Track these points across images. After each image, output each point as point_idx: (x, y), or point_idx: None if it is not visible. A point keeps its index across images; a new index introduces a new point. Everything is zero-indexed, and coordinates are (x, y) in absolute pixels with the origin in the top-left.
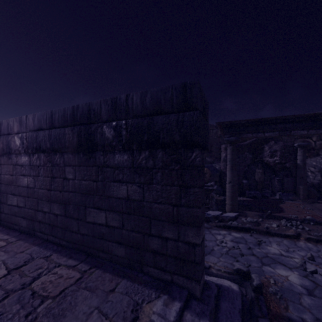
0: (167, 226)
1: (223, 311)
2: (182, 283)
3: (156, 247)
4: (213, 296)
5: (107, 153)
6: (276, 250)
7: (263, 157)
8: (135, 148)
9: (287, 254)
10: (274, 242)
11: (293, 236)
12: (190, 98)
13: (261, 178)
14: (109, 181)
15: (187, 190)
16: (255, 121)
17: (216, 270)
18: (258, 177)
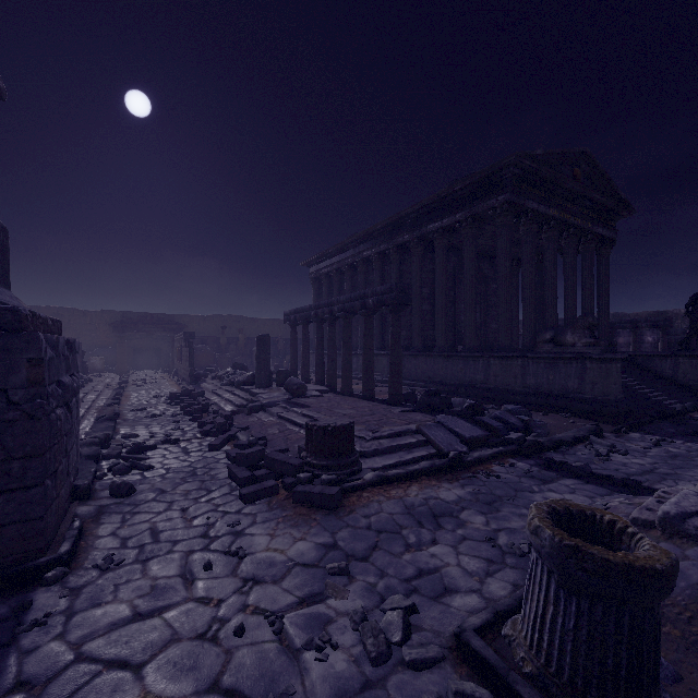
0: None
1: None
2: None
3: None
4: None
5: None
6: None
7: None
8: None
9: None
10: None
11: None
12: None
13: None
14: None
15: None
16: None
17: None
18: None
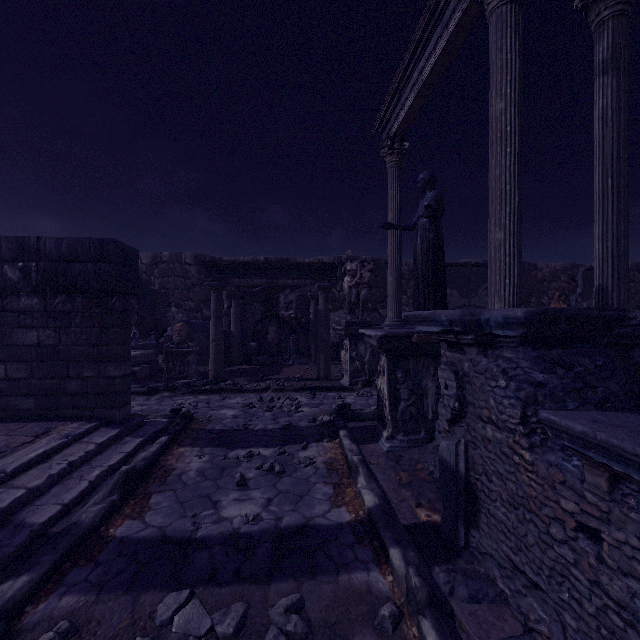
0: (87, 366)
1: (142, 429)
2: (104, 414)
3: (76, 388)
4: (135, 421)
5: (9, 295)
6: (236, 401)
7: (279, 310)
8: (48, 292)
9: (243, 402)
10: (241, 396)
11: (262, 389)
12: (107, 253)
13: (275, 338)
14: (11, 328)
15: (108, 331)
16: (241, 263)
17: (154, 417)
18: (272, 338)
